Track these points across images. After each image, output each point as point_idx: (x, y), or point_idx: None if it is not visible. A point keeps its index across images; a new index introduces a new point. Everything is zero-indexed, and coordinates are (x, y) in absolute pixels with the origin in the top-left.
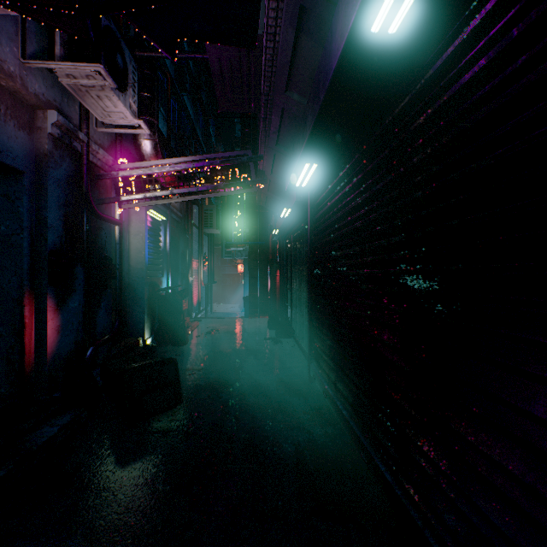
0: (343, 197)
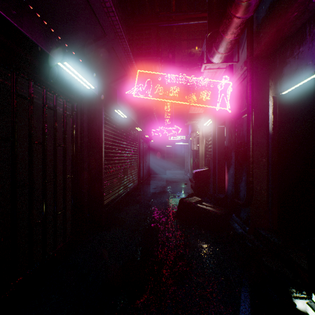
0: (120, 133)
